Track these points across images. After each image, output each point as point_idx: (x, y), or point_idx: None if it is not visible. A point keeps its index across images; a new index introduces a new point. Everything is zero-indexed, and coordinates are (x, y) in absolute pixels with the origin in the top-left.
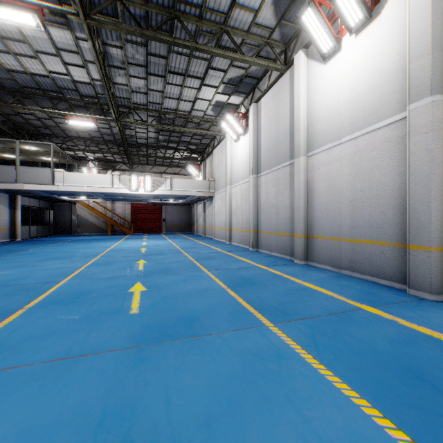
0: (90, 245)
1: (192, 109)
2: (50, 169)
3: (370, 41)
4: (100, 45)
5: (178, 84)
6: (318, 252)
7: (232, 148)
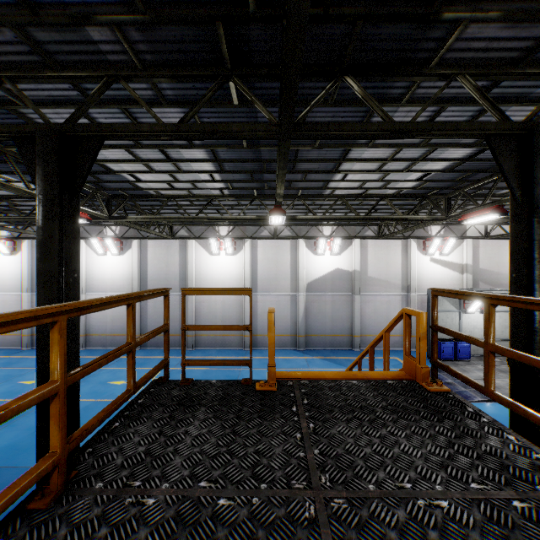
0: None
1: None
2: None
3: (120, 262)
4: None
5: None
6: (94, 342)
7: None
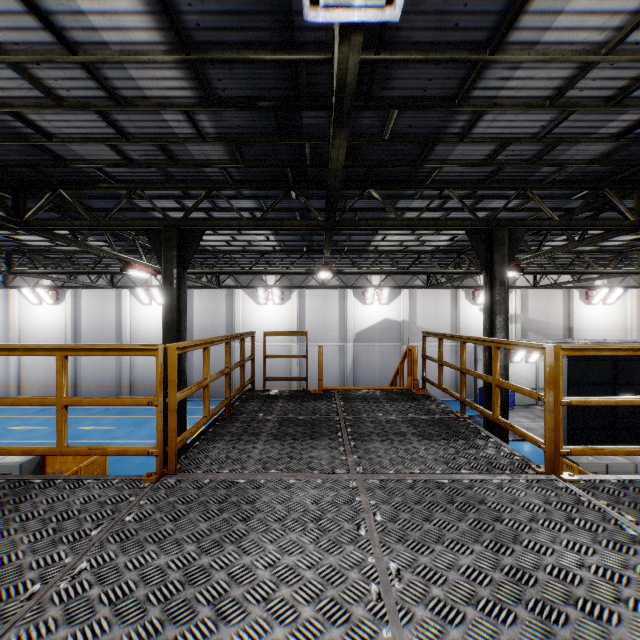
0: None
1: None
2: None
3: None
4: None
5: None
6: (139, 393)
7: (23, 307)
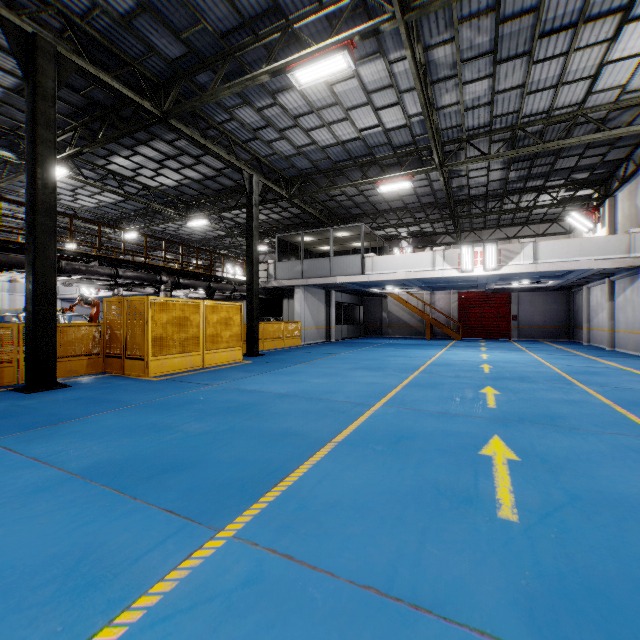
0: (404, 352)
1: (589, 92)
2: (360, 256)
3: None
4: (420, 55)
5: (559, 52)
6: None
7: None
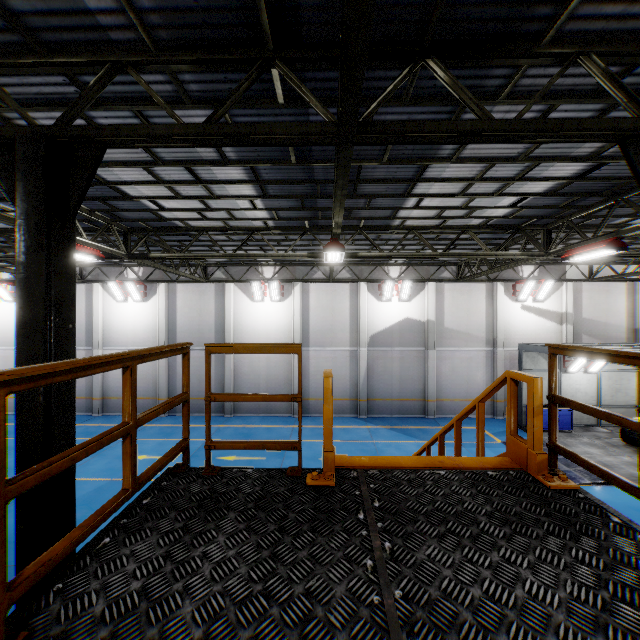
0: None
1: None
2: None
3: (143, 310)
4: None
5: None
6: (113, 407)
7: None
